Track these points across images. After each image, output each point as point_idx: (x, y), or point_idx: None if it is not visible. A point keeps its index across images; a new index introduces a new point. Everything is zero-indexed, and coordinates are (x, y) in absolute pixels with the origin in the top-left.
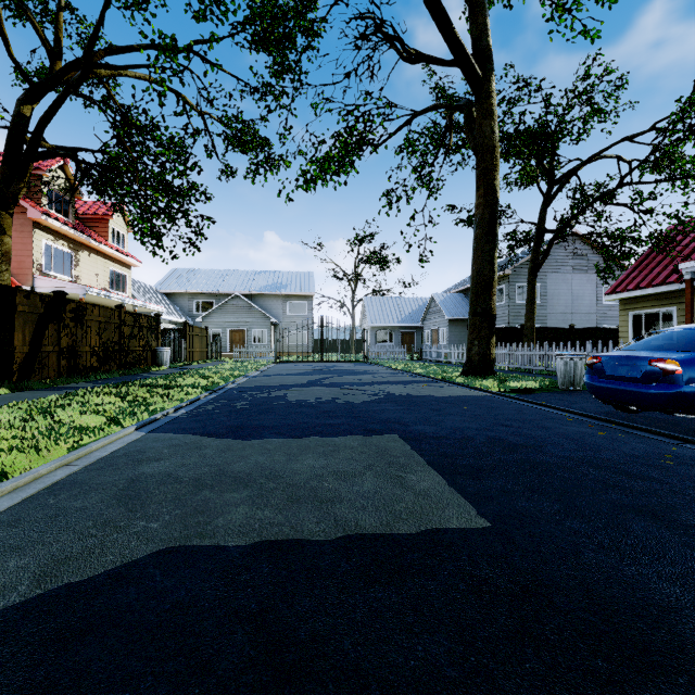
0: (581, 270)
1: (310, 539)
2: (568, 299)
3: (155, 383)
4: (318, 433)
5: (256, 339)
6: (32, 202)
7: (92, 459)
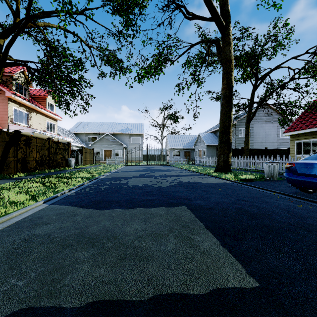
0: (269, 122)
1: (128, 299)
2: (263, 135)
3: (63, 176)
4: (142, 205)
5: (117, 154)
6: (7, 88)
7: (10, 223)
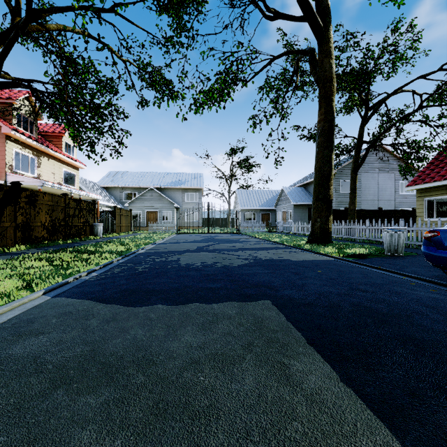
0: (384, 171)
1: None
2: (375, 190)
3: (83, 250)
4: (200, 299)
5: (165, 218)
6: (4, 122)
7: None
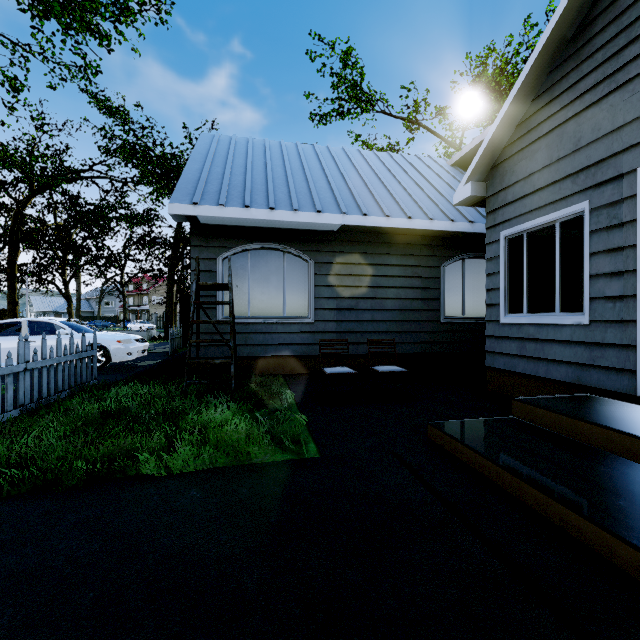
0: None
1: None
2: None
3: None
4: None
5: None
6: None
7: None
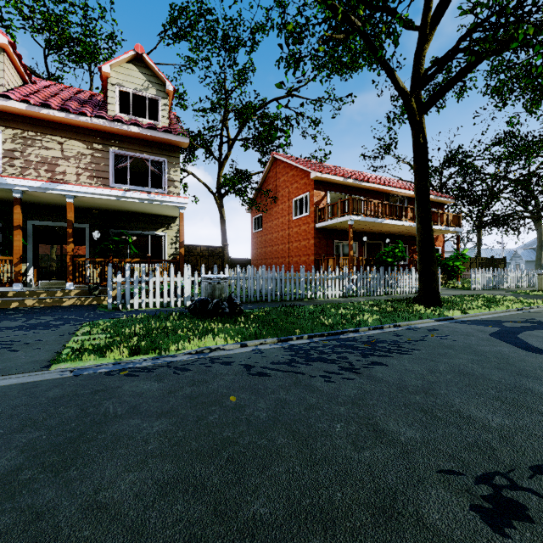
0: None
1: None
2: None
3: None
4: None
5: None
6: None
7: None
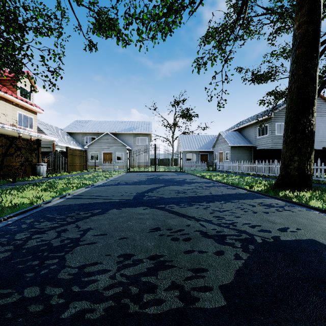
0: (317, 114)
1: None
2: None
3: None
4: None
5: (118, 158)
6: None
7: None
